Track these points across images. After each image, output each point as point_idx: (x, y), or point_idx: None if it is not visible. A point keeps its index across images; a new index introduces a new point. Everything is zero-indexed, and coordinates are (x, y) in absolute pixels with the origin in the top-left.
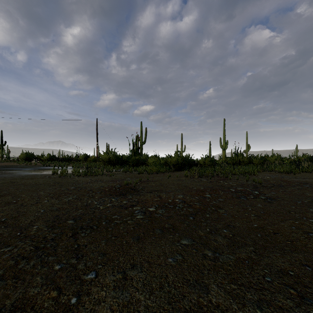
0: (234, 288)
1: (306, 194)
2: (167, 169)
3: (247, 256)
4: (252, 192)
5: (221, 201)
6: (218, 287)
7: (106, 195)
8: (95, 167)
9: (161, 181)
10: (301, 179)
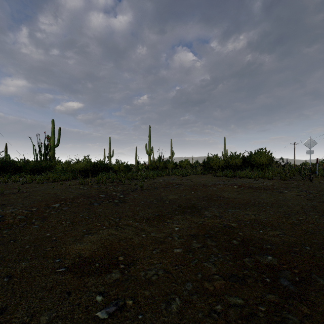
0: None
1: (161, 194)
2: (70, 176)
3: None
4: (117, 197)
5: (64, 210)
6: None
7: None
8: None
9: (38, 191)
10: (183, 181)
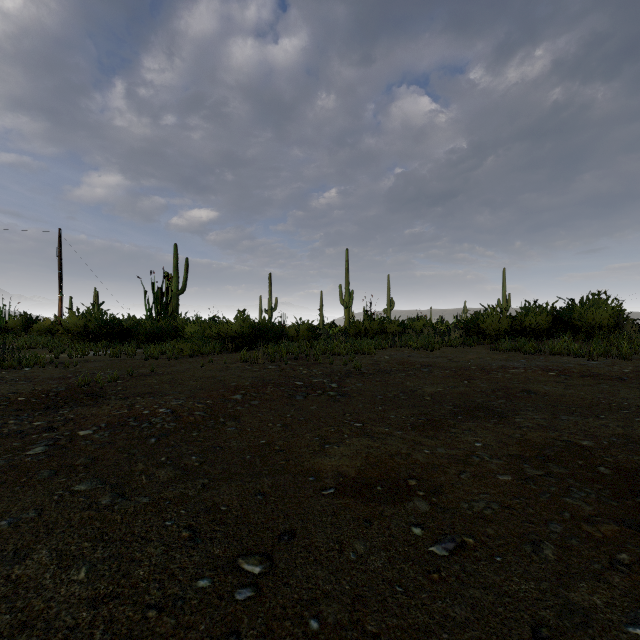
0: (85, 547)
1: (406, 383)
2: (217, 347)
3: (179, 494)
4: (327, 386)
5: (254, 405)
6: (52, 551)
7: (4, 412)
8: (45, 347)
9: (182, 373)
10: (431, 359)
